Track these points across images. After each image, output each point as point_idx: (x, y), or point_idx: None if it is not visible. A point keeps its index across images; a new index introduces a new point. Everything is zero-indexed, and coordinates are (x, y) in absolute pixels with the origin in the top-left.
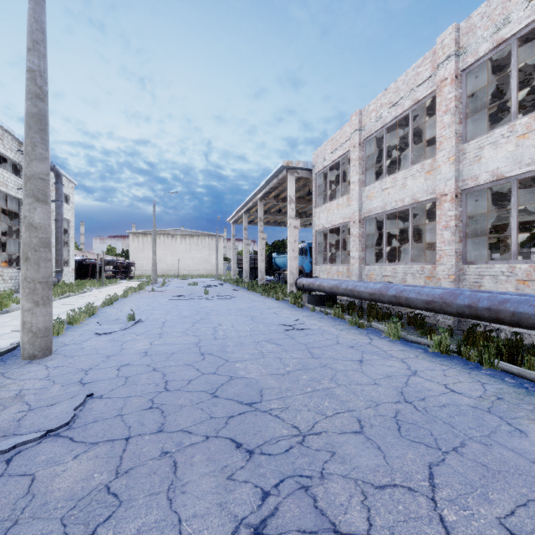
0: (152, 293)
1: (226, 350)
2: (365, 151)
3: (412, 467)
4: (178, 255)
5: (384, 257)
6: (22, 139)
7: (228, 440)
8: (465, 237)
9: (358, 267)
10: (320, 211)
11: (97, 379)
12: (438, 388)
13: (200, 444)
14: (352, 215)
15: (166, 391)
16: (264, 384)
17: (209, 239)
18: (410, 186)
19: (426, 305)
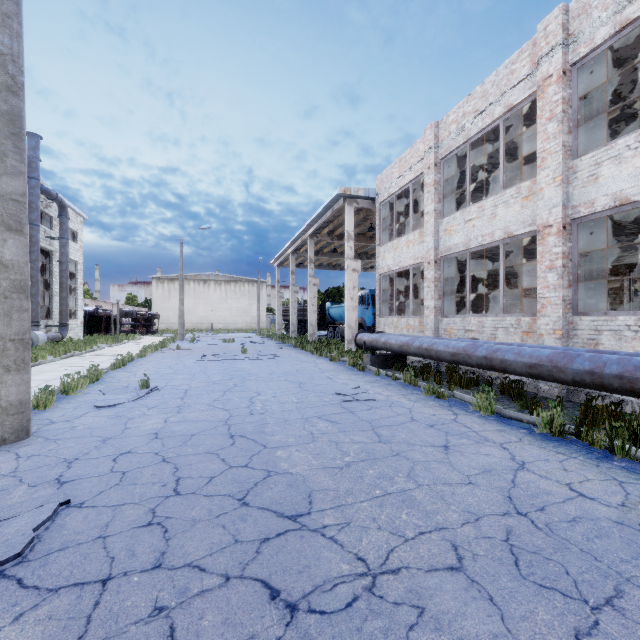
0: (177, 352)
1: (264, 431)
2: (443, 174)
3: (550, 639)
4: (211, 305)
5: (468, 307)
6: None
7: (259, 585)
8: (575, 281)
9: (433, 319)
10: (385, 250)
11: (82, 476)
12: (560, 490)
13: (215, 591)
14: (426, 254)
15: (176, 495)
16: (315, 484)
17: (249, 286)
18: (502, 216)
19: (529, 370)
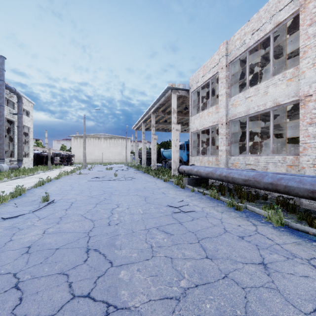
0: (79, 175)
1: (114, 243)
2: (230, 71)
3: None
4: (102, 150)
5: (247, 150)
6: None
7: None
8: None
9: (225, 157)
10: (195, 118)
11: None
12: None
13: None
14: (220, 119)
15: None
16: None
17: (121, 140)
18: (272, 93)
19: (311, 194)
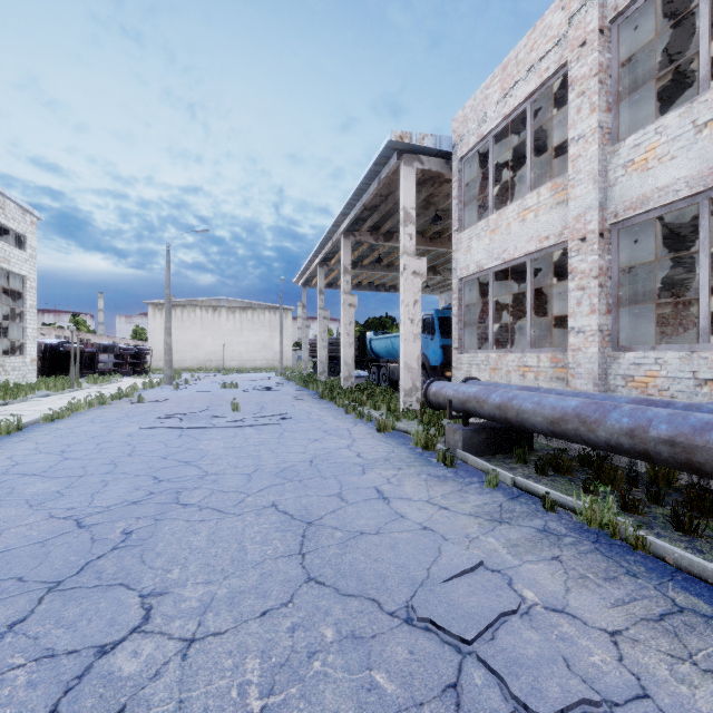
0: (132, 408)
1: None
2: (617, 50)
3: None
4: (223, 338)
5: (704, 327)
6: None
7: None
8: None
9: (597, 354)
10: (472, 236)
11: None
12: None
13: None
14: (575, 222)
15: None
16: None
17: (270, 314)
18: None
19: None
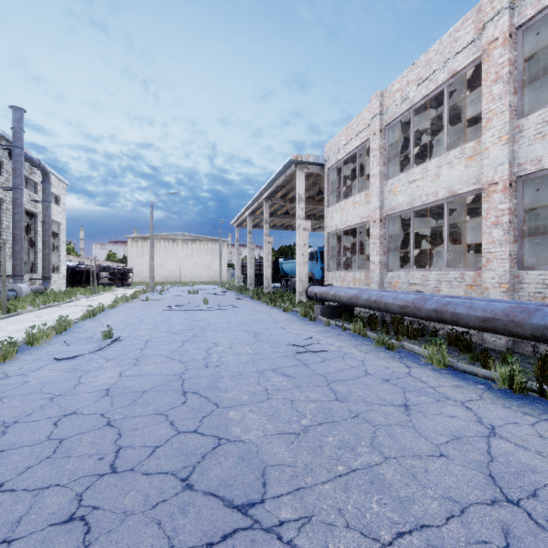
0: (146, 303)
1: (217, 386)
2: (387, 139)
3: None
4: (179, 261)
5: (412, 262)
6: (2, 132)
7: None
8: (521, 236)
9: (379, 273)
10: (333, 211)
11: (13, 446)
12: (545, 465)
13: None
14: (371, 213)
15: (111, 474)
16: (269, 457)
17: (212, 244)
18: (446, 176)
19: (483, 323)
